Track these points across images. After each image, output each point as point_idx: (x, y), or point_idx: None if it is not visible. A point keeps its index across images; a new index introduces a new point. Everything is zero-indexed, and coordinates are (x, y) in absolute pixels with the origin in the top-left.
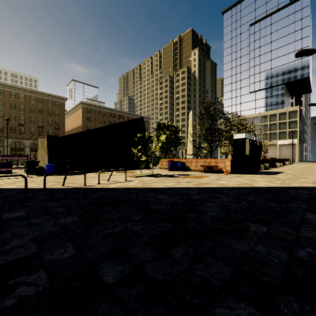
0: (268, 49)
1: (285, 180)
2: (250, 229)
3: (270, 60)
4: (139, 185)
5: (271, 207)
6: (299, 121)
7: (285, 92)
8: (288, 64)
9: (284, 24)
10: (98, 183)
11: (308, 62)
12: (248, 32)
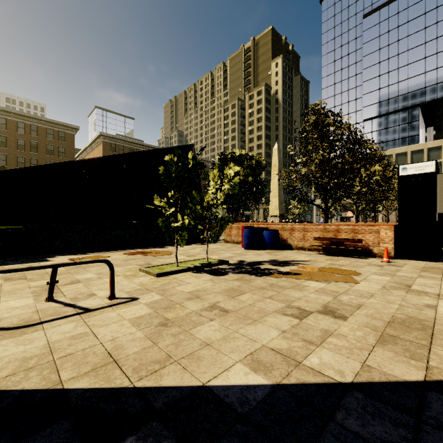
0: (394, 51)
1: None
2: None
3: (397, 69)
4: (128, 355)
5: None
6: None
7: (420, 119)
8: (426, 74)
9: (419, 11)
10: None
11: None
12: (361, 27)
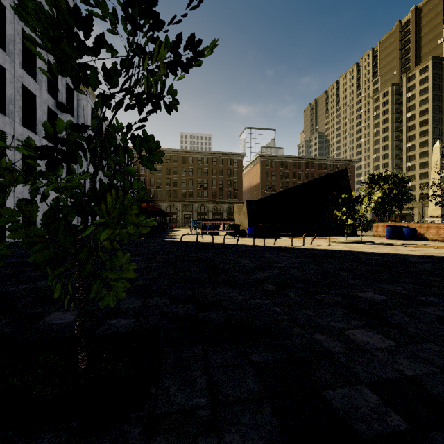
0: None
1: None
2: None
3: None
4: (346, 249)
5: None
6: None
7: None
8: None
9: None
10: (303, 245)
11: None
12: None
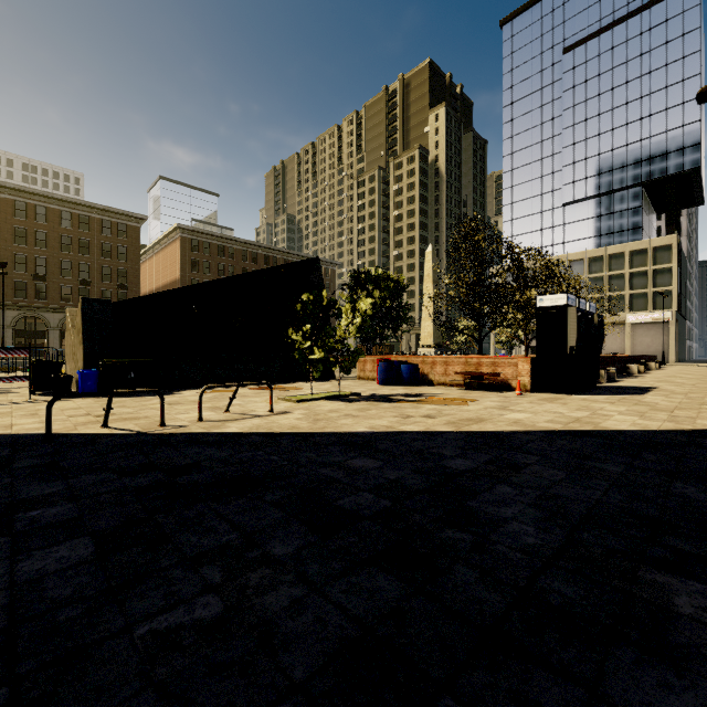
0: (606, 104)
1: (674, 410)
2: (676, 609)
3: (611, 130)
4: (304, 426)
5: (691, 503)
6: (677, 270)
7: (644, 204)
8: (652, 139)
9: (641, 48)
10: (200, 420)
11: (697, 135)
12: (559, 67)
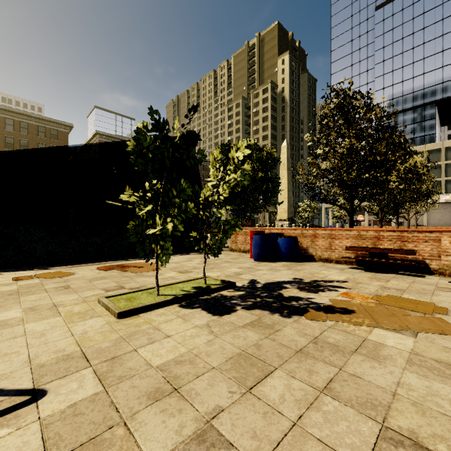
0: (408, 45)
1: None
2: None
3: (412, 63)
4: None
5: None
6: None
7: (436, 117)
8: (443, 68)
9: (435, 2)
10: None
11: None
12: (372, 20)
